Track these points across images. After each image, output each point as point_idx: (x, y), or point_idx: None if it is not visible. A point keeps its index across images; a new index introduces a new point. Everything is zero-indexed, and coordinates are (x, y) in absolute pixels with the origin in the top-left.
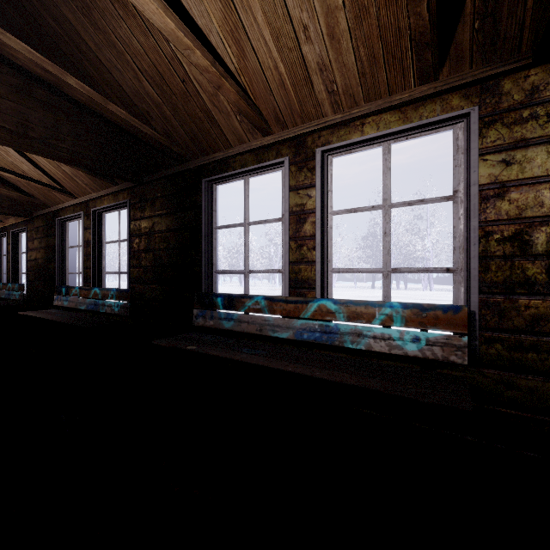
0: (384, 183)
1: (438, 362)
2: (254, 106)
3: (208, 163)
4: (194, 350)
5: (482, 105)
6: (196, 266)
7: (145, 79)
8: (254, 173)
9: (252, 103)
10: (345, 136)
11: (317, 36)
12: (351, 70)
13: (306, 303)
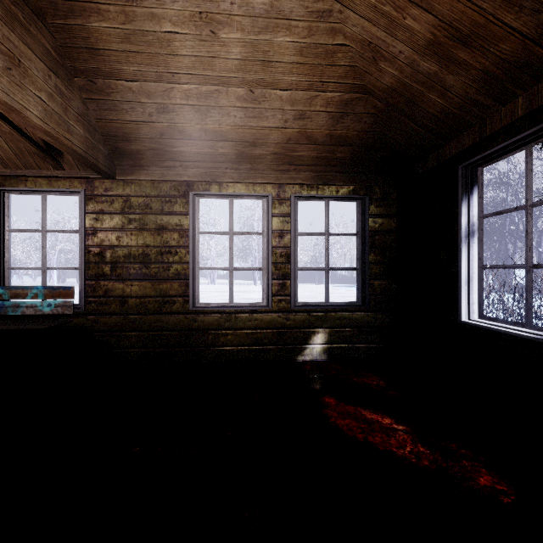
0: (43, 217)
1: (68, 316)
2: None
3: None
4: None
5: (87, 189)
6: None
7: None
8: None
9: None
10: (14, 184)
11: None
12: (9, 151)
13: None
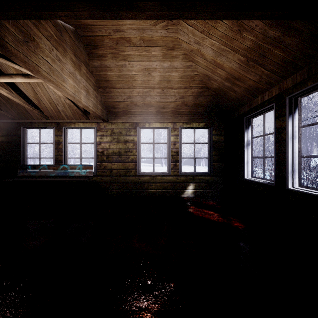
0: (80, 138)
1: (90, 177)
2: (43, 114)
3: (24, 122)
4: (23, 180)
5: (97, 126)
6: (18, 156)
7: (1, 97)
8: (43, 128)
9: (43, 113)
10: (70, 125)
11: (61, 106)
12: (70, 113)
13: (60, 166)
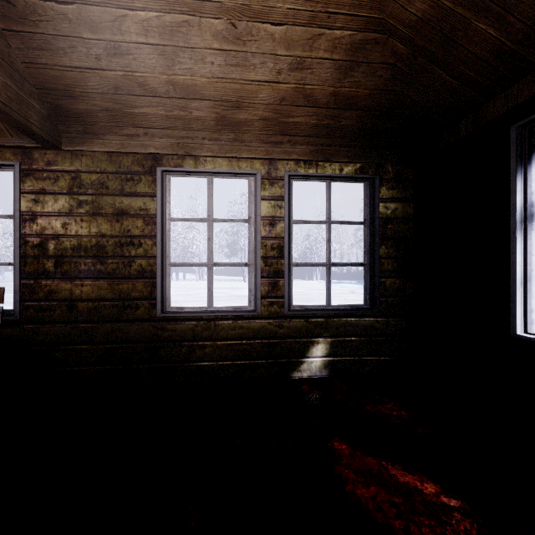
0: None
1: None
2: None
3: None
4: None
5: (23, 162)
6: None
7: None
8: None
9: None
10: None
11: None
12: None
13: None
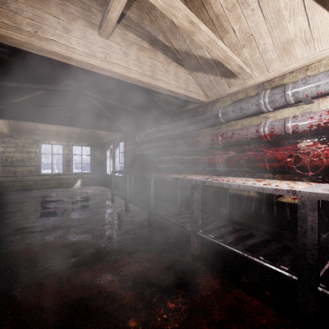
0: None
1: None
2: None
3: None
4: None
5: (1, 140)
6: None
7: None
8: None
9: None
10: None
11: None
12: None
13: None
